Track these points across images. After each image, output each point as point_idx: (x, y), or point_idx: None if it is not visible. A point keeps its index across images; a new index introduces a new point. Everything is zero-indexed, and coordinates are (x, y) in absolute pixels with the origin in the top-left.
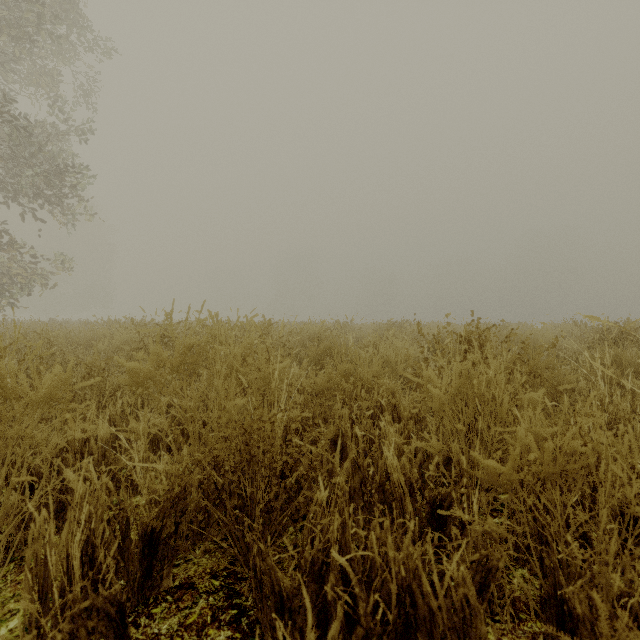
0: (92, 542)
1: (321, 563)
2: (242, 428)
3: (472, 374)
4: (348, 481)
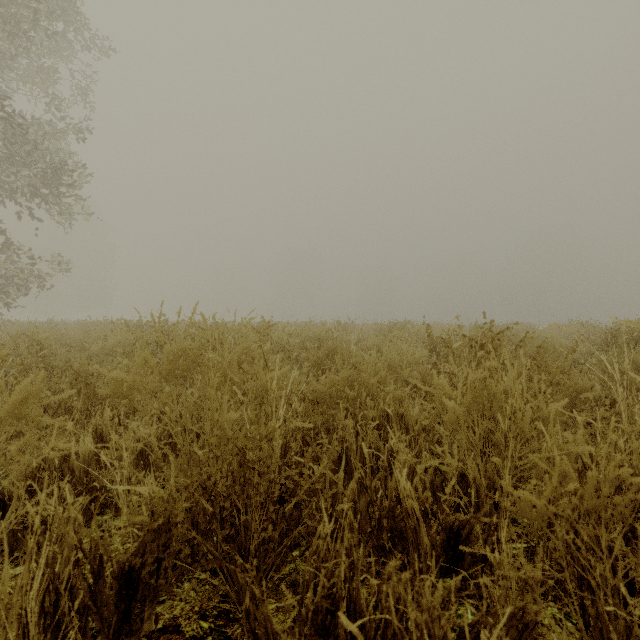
0: (56, 588)
1: (325, 612)
2: (235, 447)
3: (489, 383)
4: (354, 503)
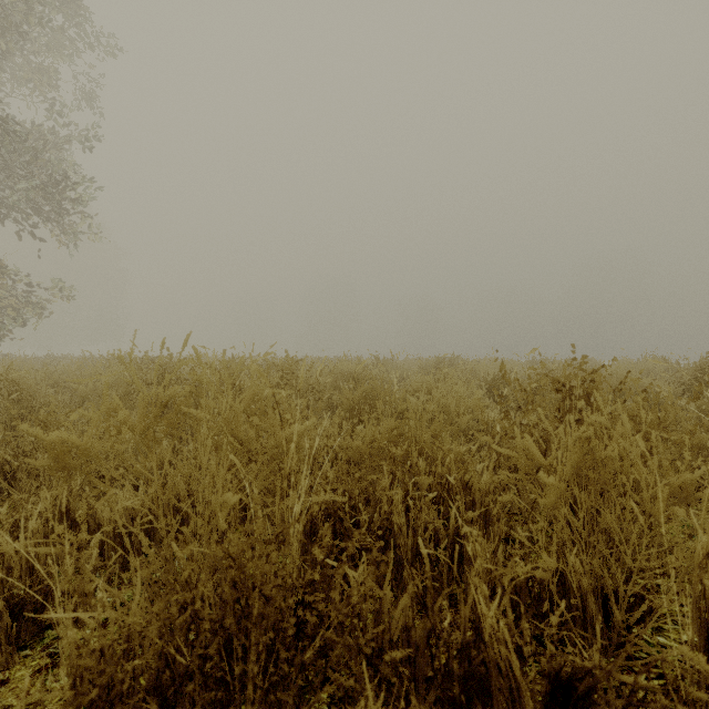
0: None
1: None
2: (226, 555)
3: (595, 445)
4: (408, 629)
